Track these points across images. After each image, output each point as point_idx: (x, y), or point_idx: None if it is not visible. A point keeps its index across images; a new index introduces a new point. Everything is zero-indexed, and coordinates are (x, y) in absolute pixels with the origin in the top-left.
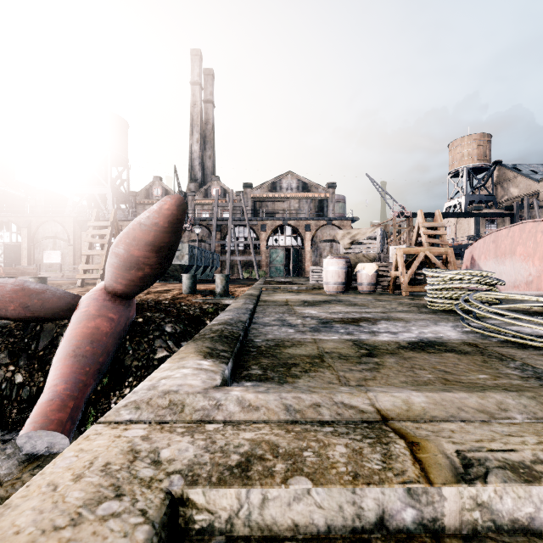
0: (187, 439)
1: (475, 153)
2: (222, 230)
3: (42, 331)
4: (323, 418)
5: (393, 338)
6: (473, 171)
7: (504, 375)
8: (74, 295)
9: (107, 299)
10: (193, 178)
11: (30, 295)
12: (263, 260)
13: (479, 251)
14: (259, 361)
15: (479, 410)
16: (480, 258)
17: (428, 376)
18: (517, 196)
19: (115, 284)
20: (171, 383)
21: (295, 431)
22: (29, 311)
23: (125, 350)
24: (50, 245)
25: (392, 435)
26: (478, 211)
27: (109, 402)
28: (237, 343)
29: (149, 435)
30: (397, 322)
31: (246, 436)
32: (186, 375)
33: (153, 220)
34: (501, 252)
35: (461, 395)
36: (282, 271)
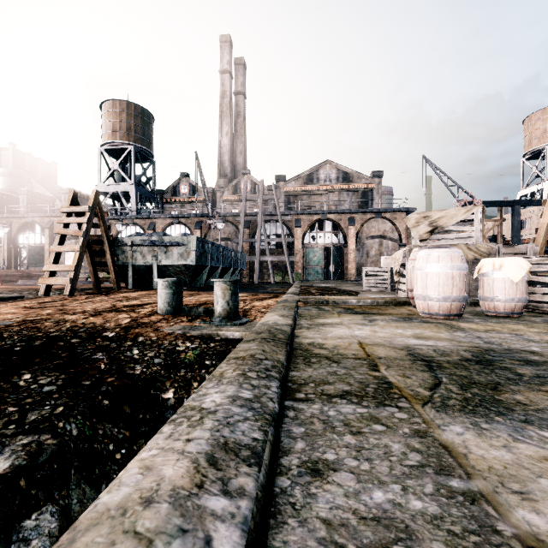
0: None
1: None
2: (251, 226)
3: None
4: None
5: None
6: None
7: None
8: None
9: None
10: (222, 174)
11: None
12: (298, 260)
13: None
14: None
15: None
16: None
17: None
18: None
19: None
20: None
21: None
22: None
23: None
24: None
25: None
26: None
27: None
28: None
29: None
30: None
31: None
32: None
33: None
34: None
35: None
36: (321, 273)
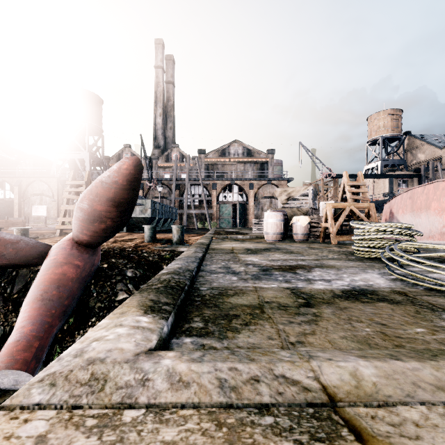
0: (91, 444)
1: (389, 125)
2: (180, 188)
3: (18, 276)
4: (262, 400)
5: (327, 286)
6: (388, 140)
7: (440, 328)
8: (45, 245)
9: (74, 248)
10: (156, 145)
11: (6, 245)
12: (214, 213)
13: (397, 206)
14: (201, 311)
15: (438, 386)
16: (398, 212)
17: (366, 329)
18: (424, 160)
19: (81, 235)
20: (101, 347)
21: (228, 425)
22: (5, 259)
23: (89, 293)
24: (37, 201)
25: (346, 434)
26: (392, 173)
27: (74, 340)
28: (181, 294)
29: (48, 434)
30: (329, 270)
31: (166, 436)
32: (119, 336)
33: (113, 178)
34: (417, 207)
35: (413, 365)
36: (230, 222)
